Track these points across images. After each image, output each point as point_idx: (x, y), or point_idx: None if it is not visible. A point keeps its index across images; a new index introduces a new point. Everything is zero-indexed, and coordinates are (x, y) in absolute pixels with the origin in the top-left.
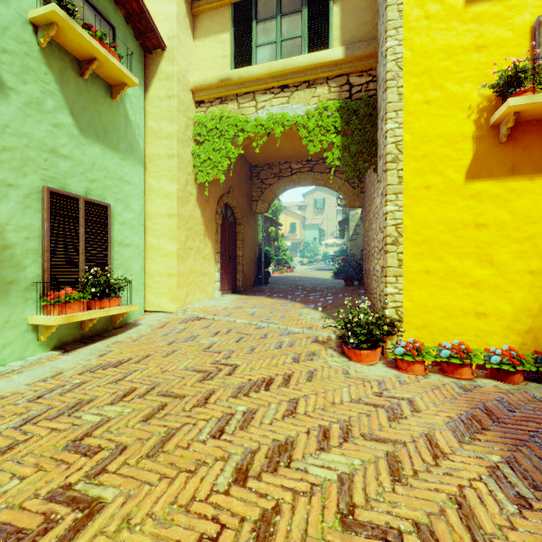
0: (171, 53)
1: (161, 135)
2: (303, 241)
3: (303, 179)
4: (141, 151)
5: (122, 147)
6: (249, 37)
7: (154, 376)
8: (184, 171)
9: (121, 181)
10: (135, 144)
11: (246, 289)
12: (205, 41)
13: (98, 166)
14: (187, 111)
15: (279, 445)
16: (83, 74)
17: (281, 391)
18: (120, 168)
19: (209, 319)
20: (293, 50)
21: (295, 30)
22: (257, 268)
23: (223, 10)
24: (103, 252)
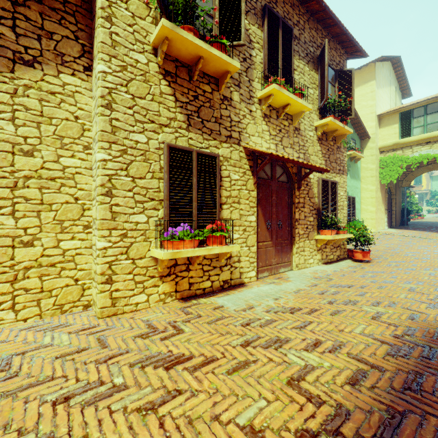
0: (372, 140)
1: (368, 169)
2: (430, 191)
3: (436, 166)
4: (359, 176)
5: (356, 177)
6: (408, 125)
7: (389, 243)
8: (376, 180)
9: (356, 188)
10: (358, 174)
11: (396, 227)
12: (385, 128)
13: (352, 186)
14: (377, 157)
15: (436, 251)
16: (351, 161)
17: (433, 247)
18: (356, 184)
19: (391, 235)
20: (433, 128)
21: (434, 120)
22: (400, 216)
23: (394, 115)
24: (354, 212)
